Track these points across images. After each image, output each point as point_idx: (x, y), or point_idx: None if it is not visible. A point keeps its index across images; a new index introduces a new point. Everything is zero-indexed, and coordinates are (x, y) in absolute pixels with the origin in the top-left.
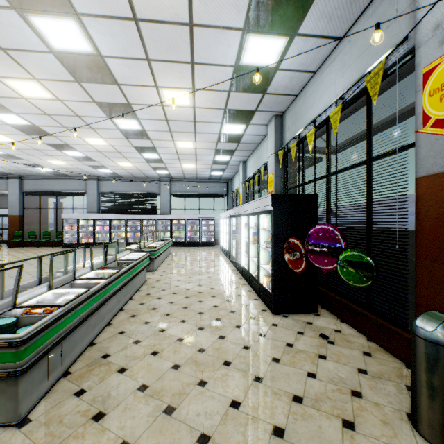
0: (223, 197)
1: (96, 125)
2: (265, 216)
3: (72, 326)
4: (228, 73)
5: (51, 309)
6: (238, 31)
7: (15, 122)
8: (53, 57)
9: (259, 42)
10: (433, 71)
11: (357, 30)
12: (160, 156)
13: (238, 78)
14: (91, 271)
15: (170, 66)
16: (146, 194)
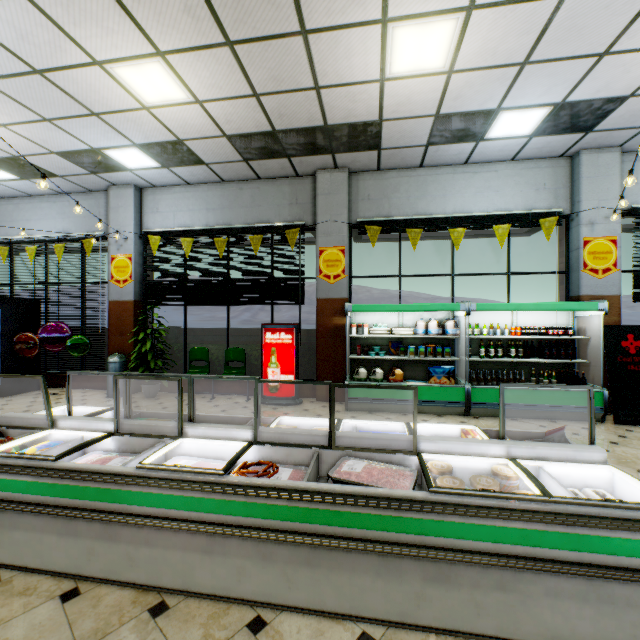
0: None
1: None
2: None
3: None
4: None
5: None
6: None
7: None
8: None
9: None
10: (116, 259)
11: (76, 199)
12: None
13: None
14: None
15: None
16: None
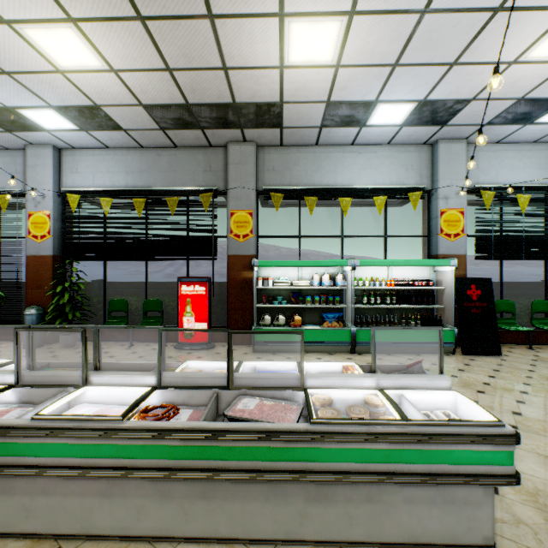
0: None
1: None
2: None
3: None
4: None
5: None
6: None
7: None
8: None
9: None
10: (33, 215)
11: None
12: None
13: None
14: None
15: None
16: None
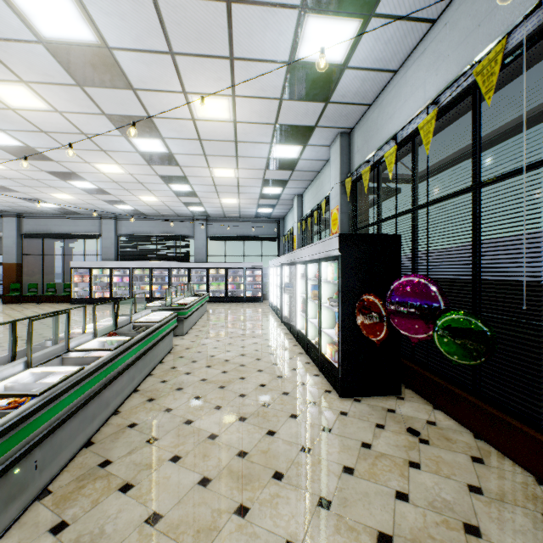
0: (273, 240)
1: (109, 147)
2: (328, 264)
3: (53, 424)
4: (280, 73)
5: (21, 400)
6: (294, 10)
7: (3, 142)
8: (44, 50)
9: (322, 27)
10: None
11: (458, 6)
12: (193, 188)
13: (292, 80)
14: (93, 339)
15: (201, 63)
16: (176, 237)
